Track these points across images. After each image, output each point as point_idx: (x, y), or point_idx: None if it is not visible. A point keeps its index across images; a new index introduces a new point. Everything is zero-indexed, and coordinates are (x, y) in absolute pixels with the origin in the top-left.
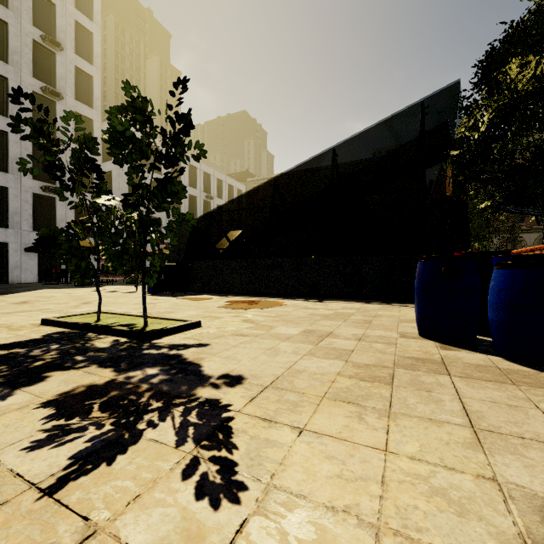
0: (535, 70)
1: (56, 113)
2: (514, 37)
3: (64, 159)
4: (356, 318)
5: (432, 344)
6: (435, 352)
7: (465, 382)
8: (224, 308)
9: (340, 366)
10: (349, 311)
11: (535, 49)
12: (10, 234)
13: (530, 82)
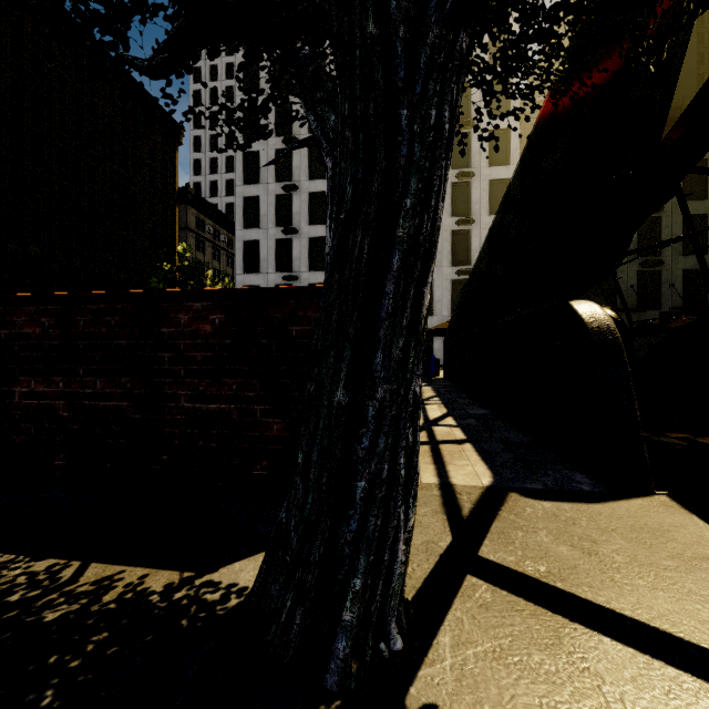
0: None
1: (471, 192)
2: None
3: (478, 236)
4: None
5: None
6: None
7: None
8: None
9: None
10: None
11: None
12: (434, 321)
13: None
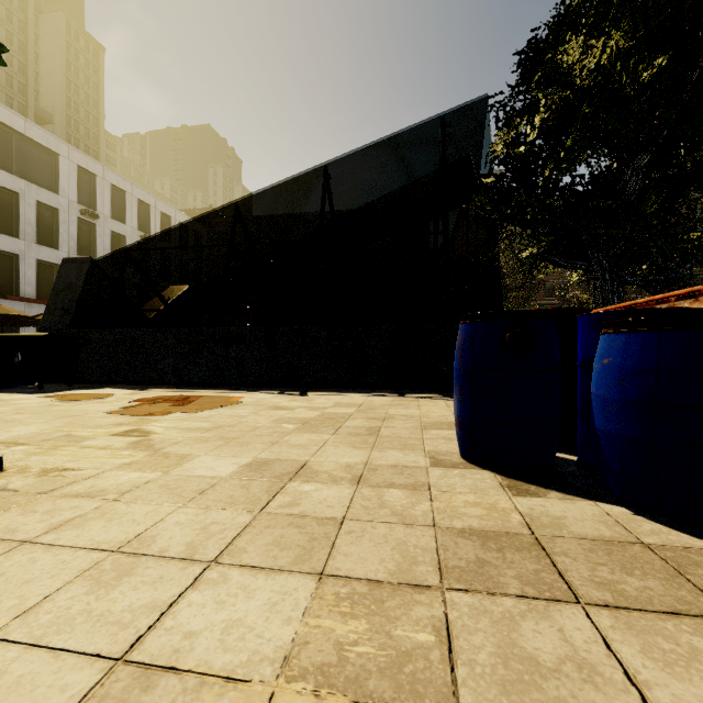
0: (600, 57)
1: None
2: (568, 17)
3: None
4: (355, 424)
5: (492, 481)
6: (507, 505)
7: (632, 632)
8: (116, 416)
9: (298, 610)
10: (345, 410)
11: (595, 33)
12: None
13: (593, 76)
